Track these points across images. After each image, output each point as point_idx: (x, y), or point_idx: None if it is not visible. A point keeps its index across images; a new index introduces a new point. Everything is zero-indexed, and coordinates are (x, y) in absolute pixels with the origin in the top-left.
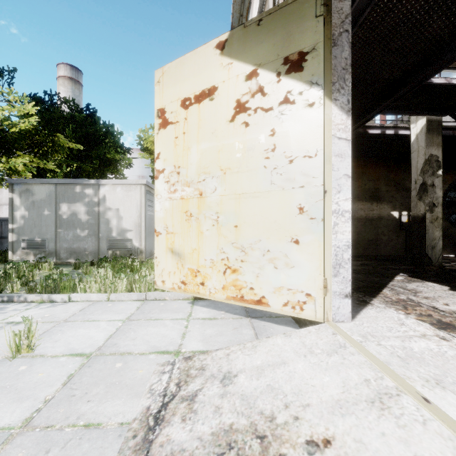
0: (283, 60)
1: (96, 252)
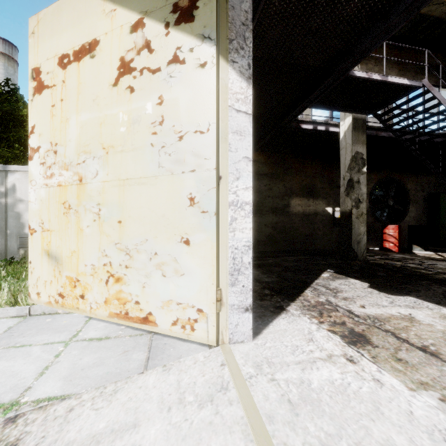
0: (172, 6)
1: (2, 252)
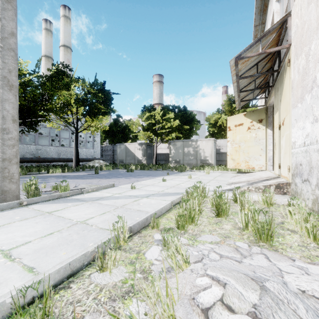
0: (258, 120)
1: (196, 164)
